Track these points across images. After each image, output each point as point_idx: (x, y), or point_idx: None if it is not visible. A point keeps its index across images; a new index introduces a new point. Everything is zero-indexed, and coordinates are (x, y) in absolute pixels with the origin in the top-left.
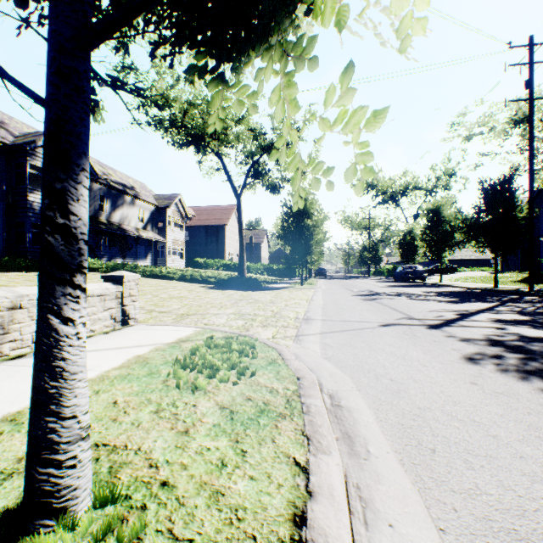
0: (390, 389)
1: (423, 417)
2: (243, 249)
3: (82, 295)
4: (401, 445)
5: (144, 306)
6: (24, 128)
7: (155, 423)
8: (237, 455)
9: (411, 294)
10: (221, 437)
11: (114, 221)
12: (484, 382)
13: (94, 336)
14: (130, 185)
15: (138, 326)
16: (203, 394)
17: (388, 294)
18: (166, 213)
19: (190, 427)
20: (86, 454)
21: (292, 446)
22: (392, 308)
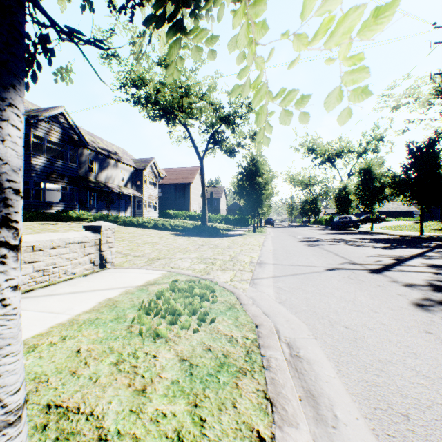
0: (347, 337)
1: (387, 373)
2: (205, 202)
3: (10, 254)
4: (370, 408)
5: (121, 251)
6: (29, 106)
7: (113, 378)
8: (195, 425)
9: (348, 241)
10: (179, 399)
11: (100, 180)
12: (439, 331)
13: (74, 278)
14: (114, 151)
15: (114, 269)
16: (164, 343)
17: (328, 241)
18: (143, 173)
19: (148, 384)
20: (15, 441)
21: (254, 414)
22: (334, 253)
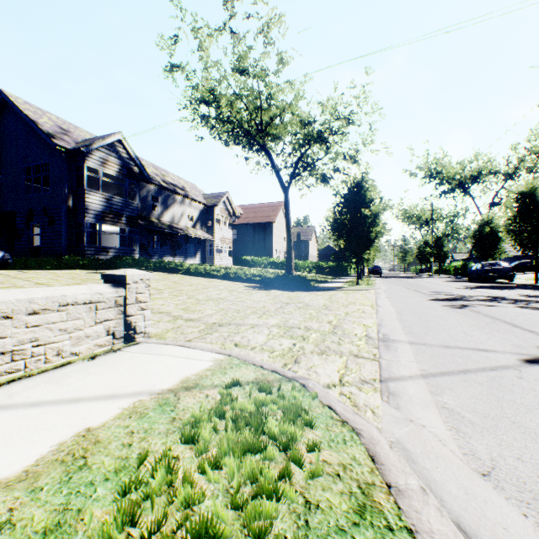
0: None
1: None
2: (290, 245)
3: None
4: None
5: (171, 311)
6: (87, 136)
7: None
8: None
9: (513, 300)
10: None
11: (165, 221)
12: None
13: (71, 364)
14: (180, 185)
15: (144, 344)
16: None
17: (478, 299)
18: (214, 211)
19: None
20: None
21: None
22: (507, 322)
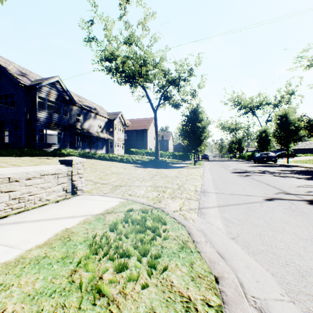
0: None
1: None
2: (157, 143)
3: None
4: None
5: (93, 179)
6: (37, 77)
7: None
8: None
9: (272, 172)
10: None
11: (84, 128)
12: None
13: (47, 204)
14: (94, 107)
15: (82, 195)
16: (104, 308)
17: (255, 172)
18: (114, 123)
19: None
20: None
21: None
22: (265, 183)
